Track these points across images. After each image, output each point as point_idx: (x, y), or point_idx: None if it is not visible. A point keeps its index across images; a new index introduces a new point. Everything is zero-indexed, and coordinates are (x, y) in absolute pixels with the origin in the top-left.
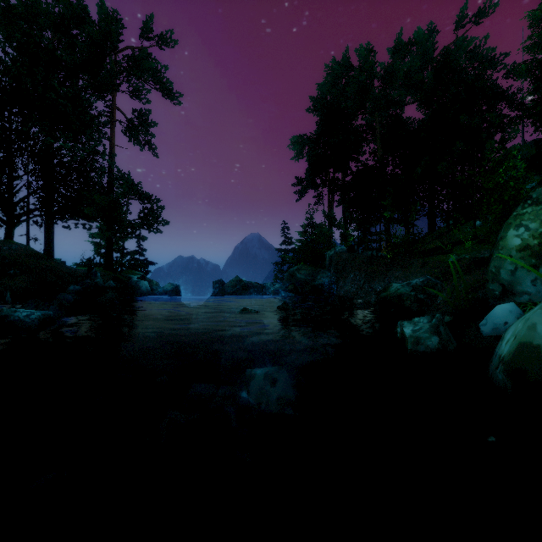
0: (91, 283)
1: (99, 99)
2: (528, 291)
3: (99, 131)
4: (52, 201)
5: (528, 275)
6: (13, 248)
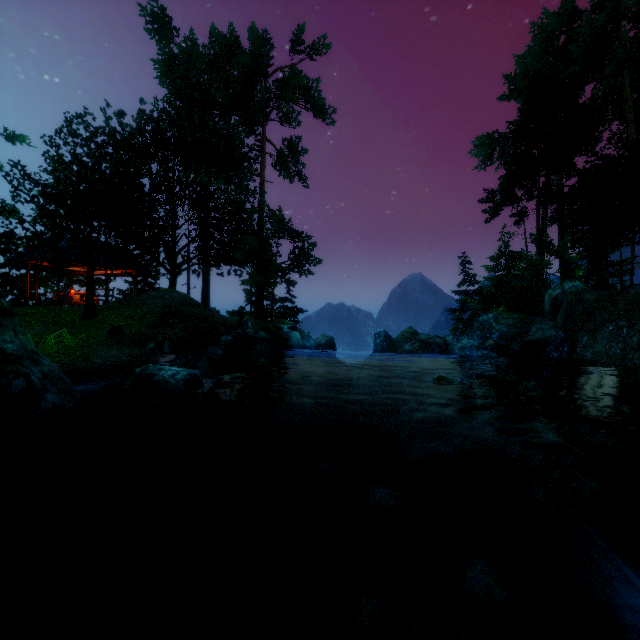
0: (242, 333)
1: (250, 134)
2: None
3: (250, 167)
4: (208, 248)
5: None
6: (173, 297)
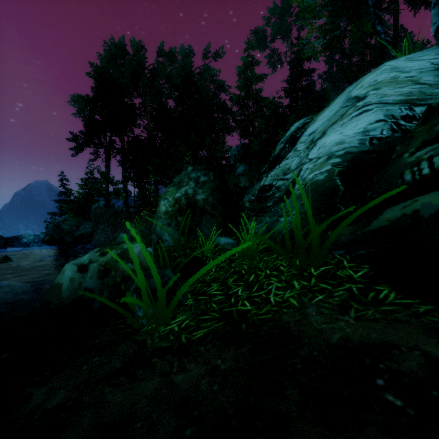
0: None
1: None
2: (167, 239)
3: None
4: None
5: (167, 229)
6: None
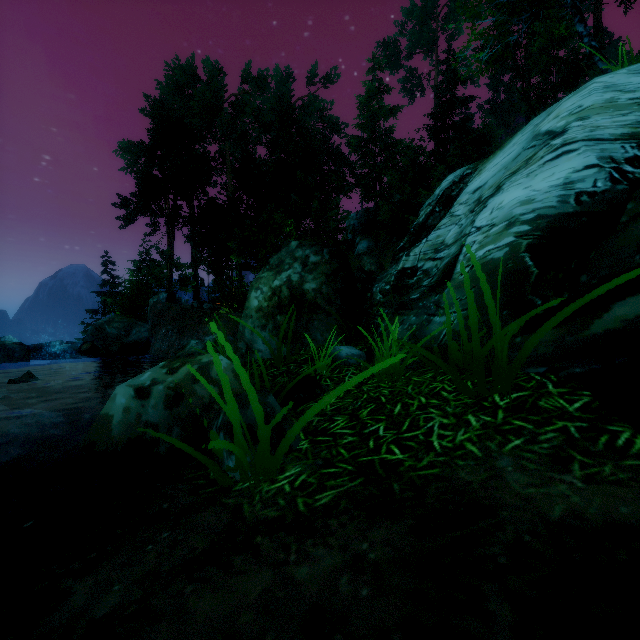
0: None
1: None
2: (261, 349)
3: None
4: None
5: (261, 334)
6: None
